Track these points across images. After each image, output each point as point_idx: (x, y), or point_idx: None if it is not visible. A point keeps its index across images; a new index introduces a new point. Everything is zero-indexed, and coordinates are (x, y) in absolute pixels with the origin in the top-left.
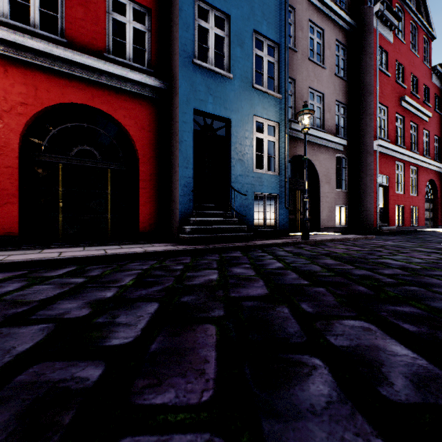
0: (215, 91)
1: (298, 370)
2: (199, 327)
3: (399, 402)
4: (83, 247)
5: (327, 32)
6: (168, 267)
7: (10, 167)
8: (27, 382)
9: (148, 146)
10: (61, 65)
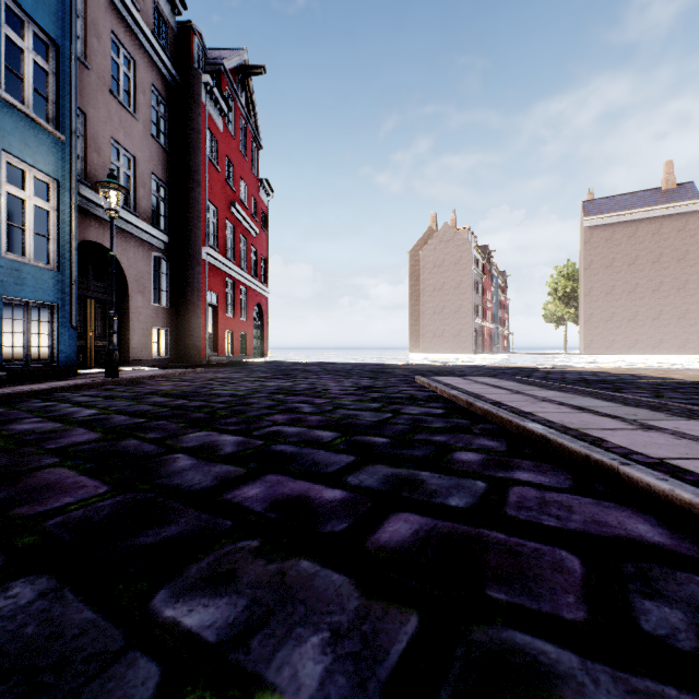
0: None
1: (167, 462)
2: (40, 473)
3: (229, 453)
4: None
5: (140, 67)
6: None
7: None
8: None
9: None
10: None
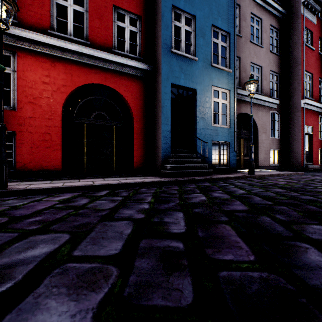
0: (185, 70)
1: (297, 249)
2: (219, 225)
3: None
4: (102, 178)
5: (263, 20)
6: (168, 192)
7: (57, 126)
8: (148, 247)
9: (139, 110)
10: (86, 59)
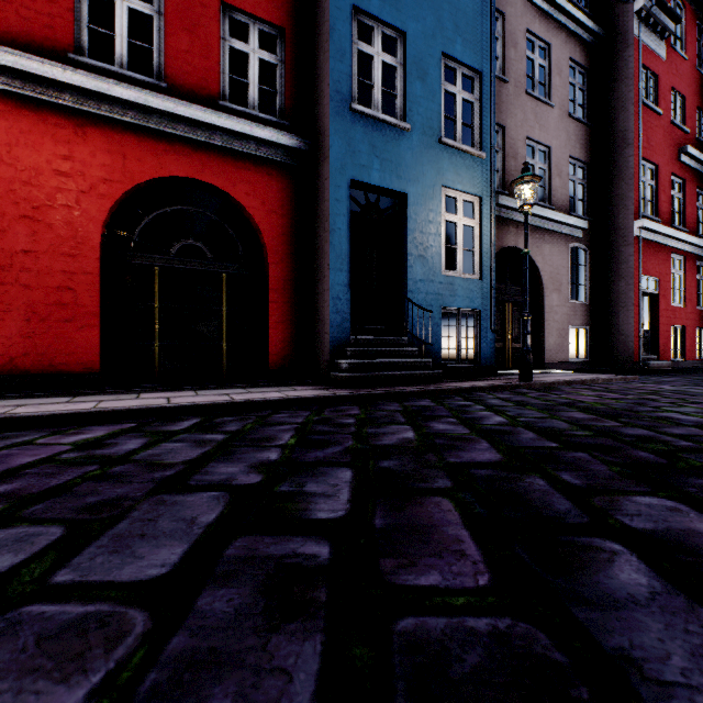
0: (383, 151)
1: (593, 555)
2: (427, 500)
3: None
4: (194, 391)
5: (555, 48)
6: (334, 421)
7: (89, 273)
8: (243, 557)
9: (280, 238)
10: (158, 122)
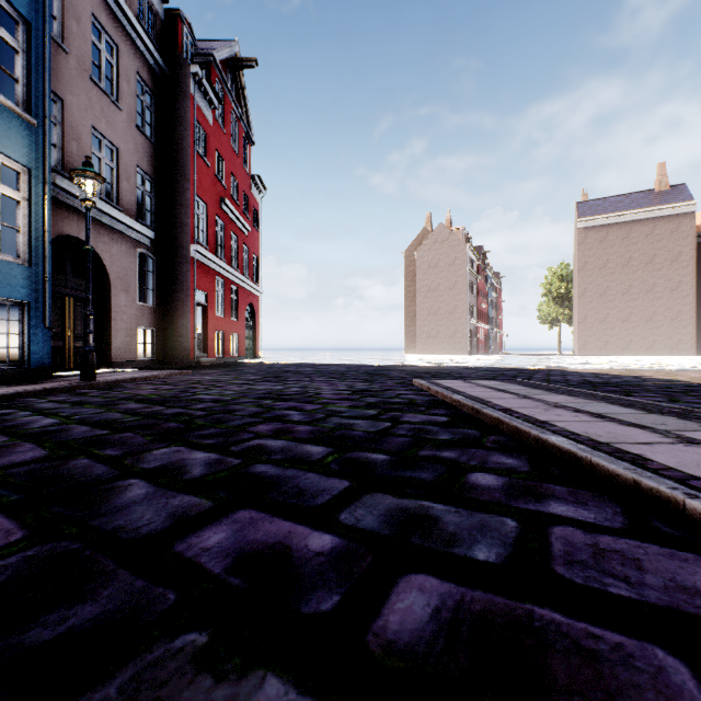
0: None
1: (116, 491)
2: None
3: (196, 478)
4: None
5: (124, 54)
6: None
7: None
8: None
9: None
10: None
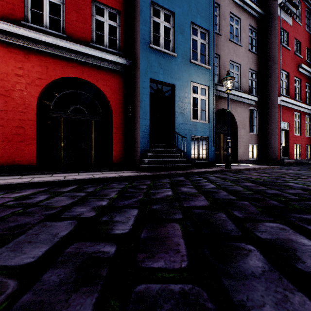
0: (164, 66)
1: (239, 252)
2: (168, 224)
3: (310, 272)
4: (78, 173)
5: (242, 20)
6: (137, 186)
7: (31, 120)
8: (73, 253)
9: (118, 105)
10: (62, 52)
